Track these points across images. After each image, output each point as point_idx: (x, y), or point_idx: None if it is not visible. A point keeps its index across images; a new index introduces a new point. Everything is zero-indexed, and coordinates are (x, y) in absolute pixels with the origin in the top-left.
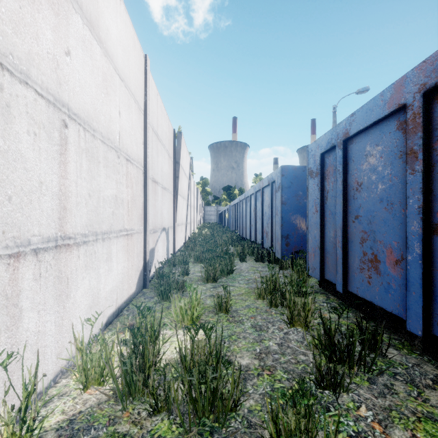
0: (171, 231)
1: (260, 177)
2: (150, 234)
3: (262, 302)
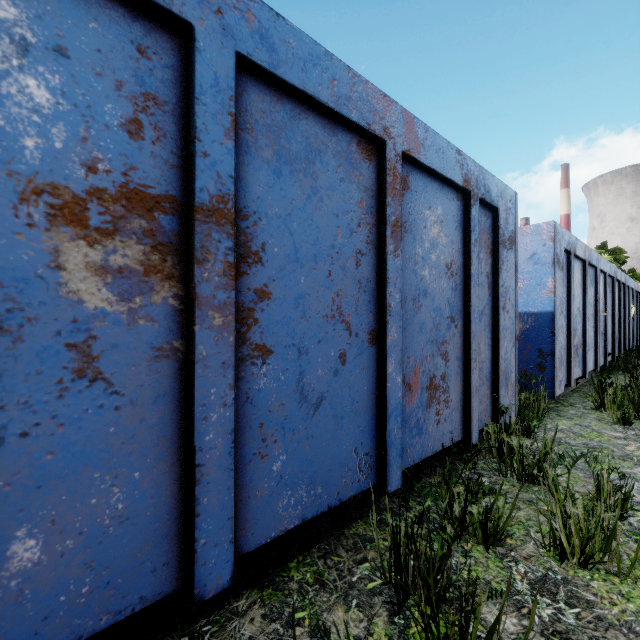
0: None
1: None
2: None
3: None
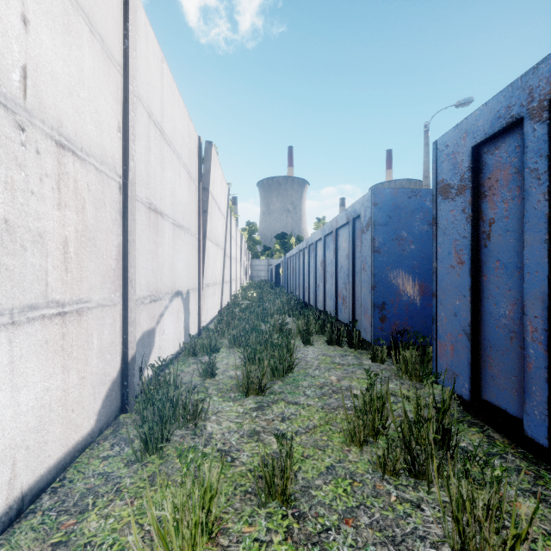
0: (194, 296)
1: (323, 222)
2: (143, 305)
3: (360, 457)
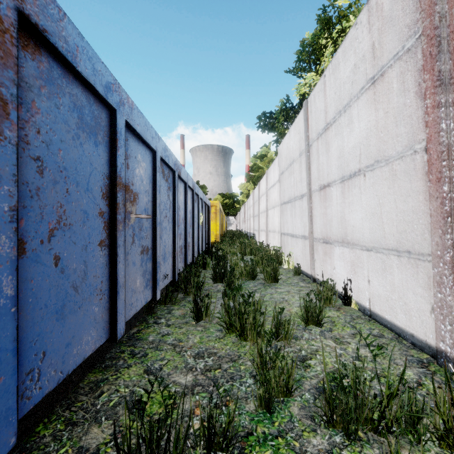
0: None
1: None
2: None
3: None
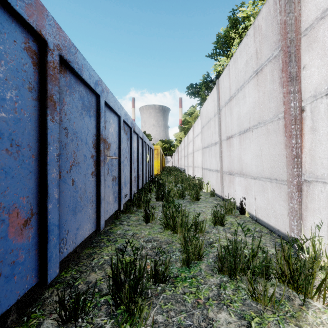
0: None
1: None
2: None
3: None
